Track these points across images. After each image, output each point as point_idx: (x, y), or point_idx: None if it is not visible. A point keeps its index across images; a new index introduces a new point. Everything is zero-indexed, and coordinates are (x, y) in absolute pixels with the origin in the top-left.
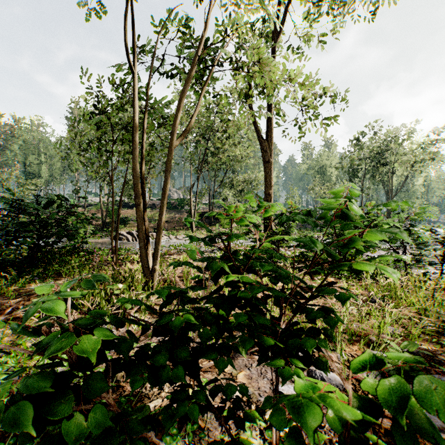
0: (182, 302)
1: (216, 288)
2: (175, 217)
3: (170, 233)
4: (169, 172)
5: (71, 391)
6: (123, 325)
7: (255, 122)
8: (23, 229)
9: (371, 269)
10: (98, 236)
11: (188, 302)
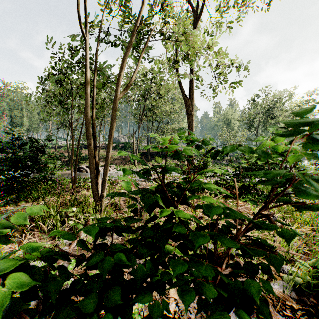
0: (117, 234)
1: (151, 217)
2: (122, 156)
3: (118, 167)
4: (114, 118)
5: None
6: (55, 260)
7: (181, 84)
8: (1, 164)
9: None
10: (65, 169)
11: (124, 231)
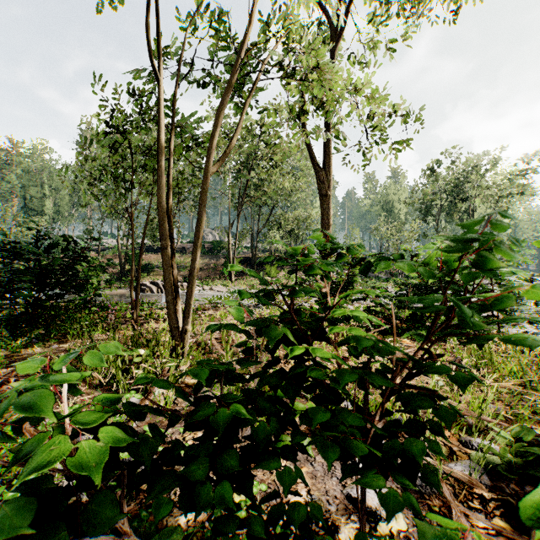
0: (227, 383)
1: (271, 360)
2: (210, 264)
3: (204, 284)
4: (204, 206)
5: (64, 523)
6: (143, 417)
7: (309, 146)
8: (19, 279)
9: (533, 345)
10: (115, 286)
11: (234, 380)
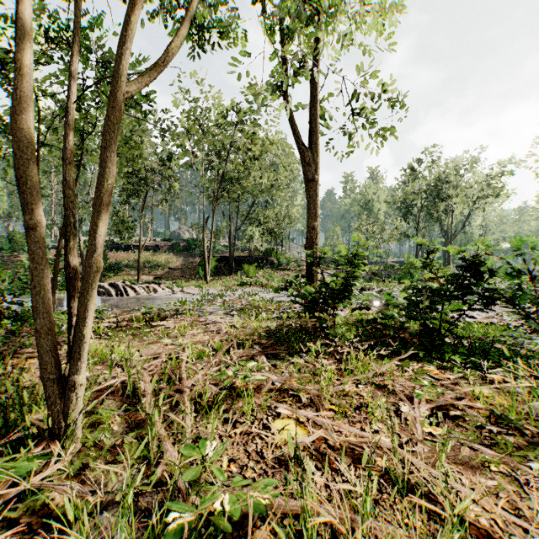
0: None
1: None
2: (185, 263)
3: (175, 285)
4: (111, 152)
5: None
6: None
7: (293, 121)
8: None
9: None
10: None
11: None
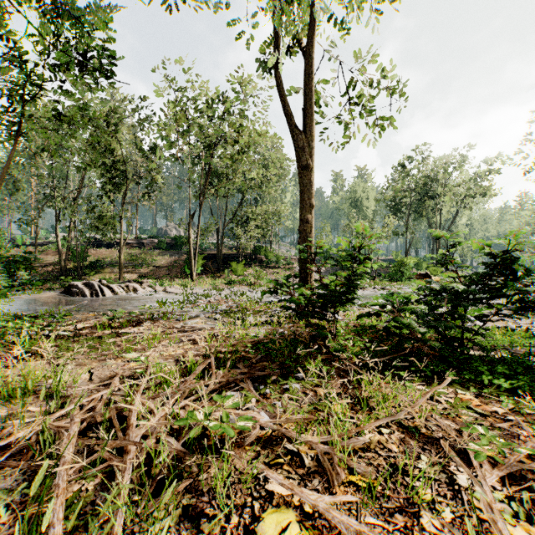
0: None
1: None
2: (171, 261)
3: (158, 284)
4: None
5: None
6: None
7: (285, 100)
8: None
9: None
10: (45, 287)
11: None
